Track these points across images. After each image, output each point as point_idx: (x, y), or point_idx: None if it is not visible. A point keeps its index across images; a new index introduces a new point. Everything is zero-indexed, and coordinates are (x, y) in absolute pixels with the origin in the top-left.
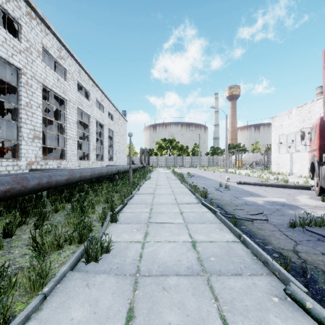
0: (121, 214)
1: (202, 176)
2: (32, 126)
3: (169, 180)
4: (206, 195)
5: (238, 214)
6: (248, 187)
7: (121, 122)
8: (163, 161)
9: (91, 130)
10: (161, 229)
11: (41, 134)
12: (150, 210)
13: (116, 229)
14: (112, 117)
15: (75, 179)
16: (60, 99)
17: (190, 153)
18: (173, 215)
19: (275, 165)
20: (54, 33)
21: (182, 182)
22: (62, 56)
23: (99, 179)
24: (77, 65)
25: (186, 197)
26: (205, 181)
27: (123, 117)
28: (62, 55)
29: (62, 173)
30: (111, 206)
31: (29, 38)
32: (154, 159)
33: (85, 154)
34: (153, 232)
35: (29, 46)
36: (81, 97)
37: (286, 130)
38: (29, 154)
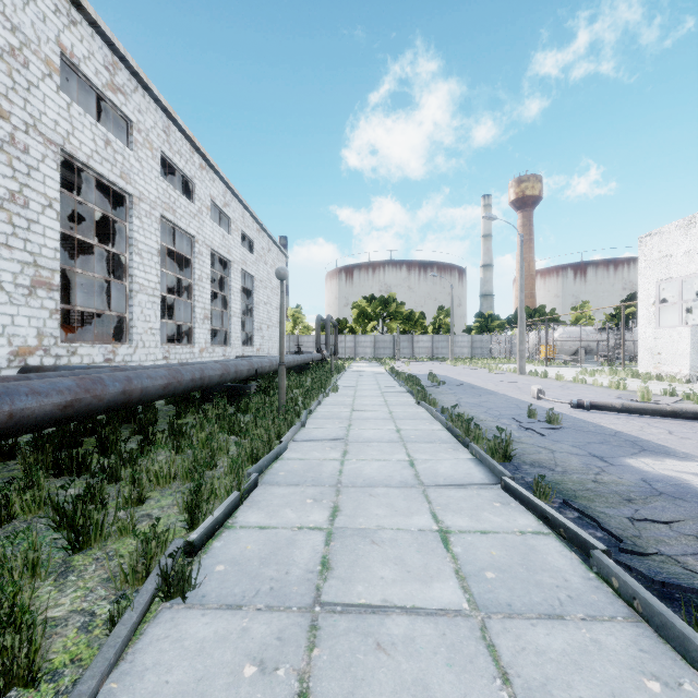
0: (222, 539)
1: (465, 383)
2: (29, 255)
3: (385, 393)
4: (507, 451)
5: (671, 551)
6: (608, 417)
7: (273, 257)
8: (369, 347)
9: (199, 273)
10: (375, 669)
11: (56, 276)
12: (329, 517)
13: (164, 660)
14: (251, 245)
15: (104, 400)
16: (118, 194)
17: (430, 329)
18: (415, 549)
19: (647, 357)
20: (93, 21)
21: (420, 400)
22: (118, 84)
23: (209, 392)
24: (161, 113)
25: (443, 456)
26: (478, 396)
27: (278, 247)
28: (119, 82)
29: (47, 384)
30: (191, 509)
31: (18, 23)
32: (347, 341)
33: (183, 329)
34: (335, 695)
35: (20, 46)
36: (172, 191)
37: (680, 267)
38: (18, 327)
